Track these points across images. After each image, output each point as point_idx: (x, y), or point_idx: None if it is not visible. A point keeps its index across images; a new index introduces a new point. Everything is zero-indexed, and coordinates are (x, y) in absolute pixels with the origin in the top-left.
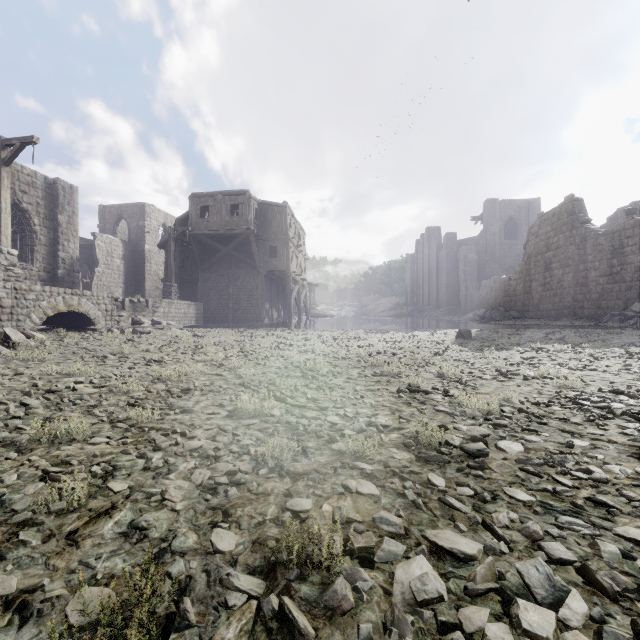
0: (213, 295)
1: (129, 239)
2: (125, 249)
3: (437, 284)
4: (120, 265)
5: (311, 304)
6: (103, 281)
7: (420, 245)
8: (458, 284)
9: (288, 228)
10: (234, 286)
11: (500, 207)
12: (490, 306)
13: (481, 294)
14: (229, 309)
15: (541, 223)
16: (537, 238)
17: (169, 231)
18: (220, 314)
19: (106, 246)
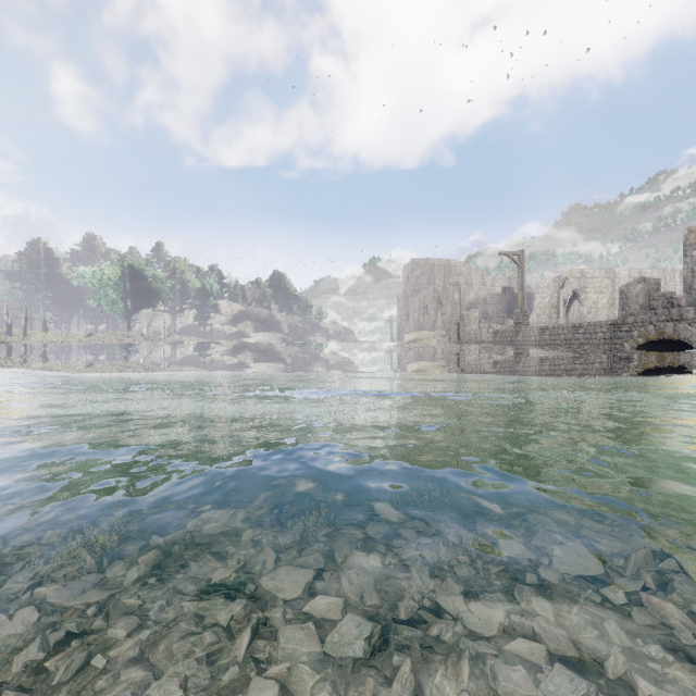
0: None
1: None
2: None
3: None
4: None
5: None
6: None
7: None
8: None
9: None
10: None
11: None
12: None
13: None
14: None
15: None
16: None
17: None
18: None
19: None
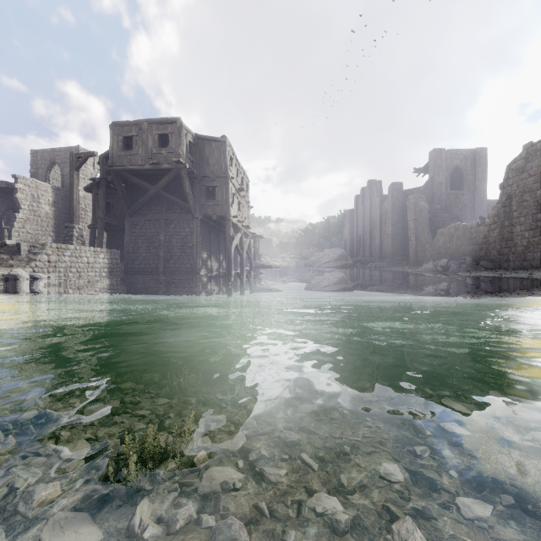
0: (141, 242)
1: (62, 185)
2: (56, 195)
3: (380, 235)
4: (49, 212)
5: (256, 255)
6: (27, 228)
7: (360, 199)
8: (404, 234)
9: (228, 166)
10: (165, 232)
11: (446, 157)
12: (449, 256)
13: (437, 243)
14: (159, 258)
15: (530, 155)
16: (523, 173)
17: (71, 157)
18: (149, 264)
19: (31, 190)
